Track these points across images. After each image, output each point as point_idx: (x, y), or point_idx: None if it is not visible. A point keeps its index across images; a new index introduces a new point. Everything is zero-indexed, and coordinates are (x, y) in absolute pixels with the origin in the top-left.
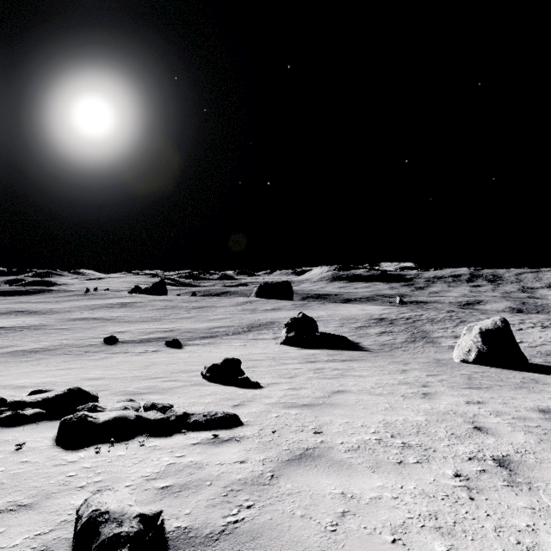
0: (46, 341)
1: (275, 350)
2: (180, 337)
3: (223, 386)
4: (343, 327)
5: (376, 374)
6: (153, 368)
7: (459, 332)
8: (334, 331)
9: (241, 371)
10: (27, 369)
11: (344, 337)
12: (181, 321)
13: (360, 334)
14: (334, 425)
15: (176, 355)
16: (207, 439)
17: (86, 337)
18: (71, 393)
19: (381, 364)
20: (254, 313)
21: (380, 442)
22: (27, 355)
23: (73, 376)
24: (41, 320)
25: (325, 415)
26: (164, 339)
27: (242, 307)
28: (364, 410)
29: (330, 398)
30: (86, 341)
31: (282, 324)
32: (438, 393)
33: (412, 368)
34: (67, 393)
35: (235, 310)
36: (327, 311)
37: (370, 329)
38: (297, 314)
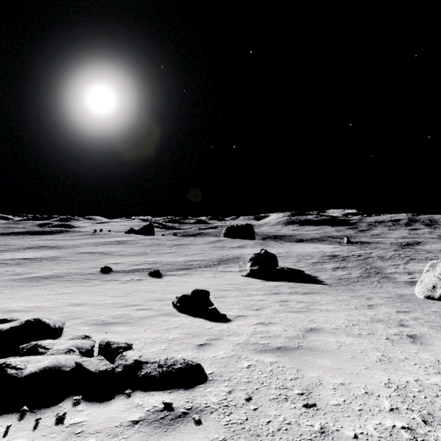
0: (57, 269)
1: (240, 282)
2: (161, 269)
3: (191, 317)
4: (300, 262)
5: (343, 308)
6: (133, 296)
7: (411, 269)
8: (292, 266)
9: (210, 302)
10: (32, 293)
11: (302, 271)
12: (163, 255)
13: (316, 269)
14: (327, 389)
15: (156, 283)
16: (154, 411)
17: (88, 266)
18: (28, 325)
19: (344, 298)
20: (222, 250)
21: (416, 436)
22: (40, 280)
23: (63, 301)
24: (58, 253)
25: (309, 368)
26: (148, 270)
27: (213, 245)
28: (355, 361)
29: (305, 338)
30: (87, 270)
31: (246, 259)
32: (425, 335)
33: (377, 303)
34: (24, 325)
35: (207, 247)
36: (284, 248)
37: (325, 264)
38: (260, 250)
